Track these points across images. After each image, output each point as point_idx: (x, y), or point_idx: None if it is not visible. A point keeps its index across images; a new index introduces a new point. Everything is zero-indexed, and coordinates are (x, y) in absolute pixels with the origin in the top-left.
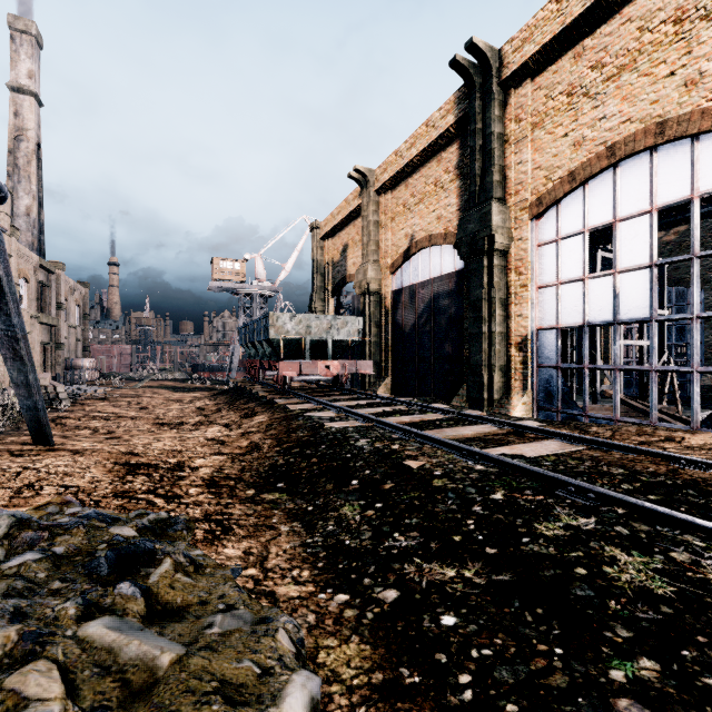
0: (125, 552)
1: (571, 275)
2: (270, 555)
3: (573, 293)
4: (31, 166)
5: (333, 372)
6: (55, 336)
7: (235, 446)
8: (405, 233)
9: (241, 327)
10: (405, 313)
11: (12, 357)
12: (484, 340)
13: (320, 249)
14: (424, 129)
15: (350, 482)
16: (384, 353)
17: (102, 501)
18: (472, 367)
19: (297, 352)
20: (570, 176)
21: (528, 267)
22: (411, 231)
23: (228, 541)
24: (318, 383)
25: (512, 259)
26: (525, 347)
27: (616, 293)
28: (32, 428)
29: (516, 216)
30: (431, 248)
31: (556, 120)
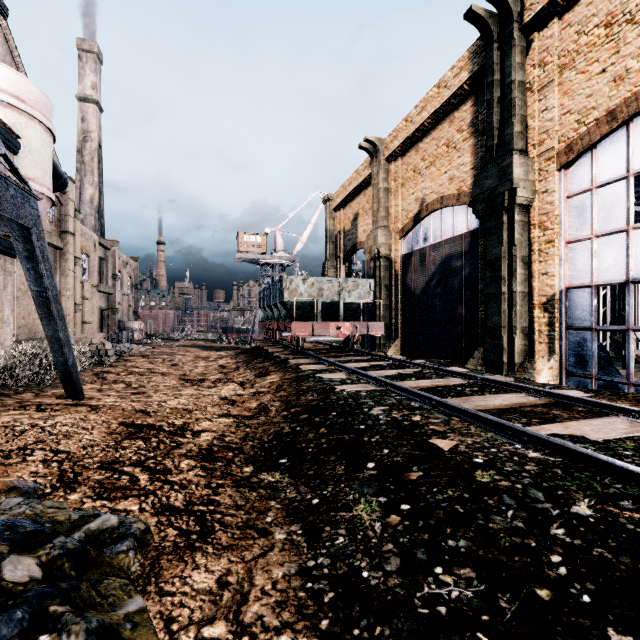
0: None
1: (609, 226)
2: (253, 592)
3: (612, 246)
4: (94, 162)
5: (344, 333)
6: (111, 302)
7: (244, 407)
8: (415, 197)
9: (260, 292)
10: (415, 276)
11: (47, 317)
12: (503, 301)
13: (333, 220)
14: (435, 91)
15: (366, 464)
16: (394, 315)
17: (83, 473)
18: (489, 329)
19: (310, 314)
20: (609, 115)
21: (556, 221)
22: (421, 195)
23: (202, 554)
24: (330, 344)
25: (535, 214)
26: (551, 308)
27: None
28: (65, 383)
29: (540, 167)
30: (442, 210)
31: (591, 57)
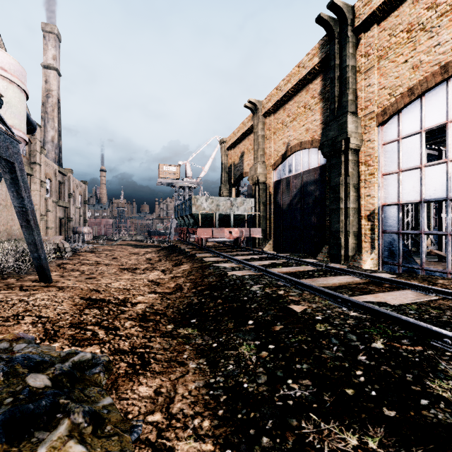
0: (20, 414)
1: (410, 164)
2: (177, 396)
3: (412, 178)
4: (54, 112)
5: (234, 235)
6: (67, 213)
7: (165, 287)
8: (283, 142)
9: (175, 207)
10: (283, 196)
11: (26, 225)
12: (341, 214)
13: (226, 156)
14: (296, 69)
15: (247, 322)
16: (268, 223)
17: (60, 330)
18: (332, 233)
19: (210, 222)
20: (409, 91)
21: (375, 160)
22: (287, 140)
23: (144, 377)
24: (224, 243)
25: (362, 155)
26: (373, 218)
27: (449, 176)
28: (39, 271)
29: (366, 124)
30: (301, 151)
31: (398, 51)
